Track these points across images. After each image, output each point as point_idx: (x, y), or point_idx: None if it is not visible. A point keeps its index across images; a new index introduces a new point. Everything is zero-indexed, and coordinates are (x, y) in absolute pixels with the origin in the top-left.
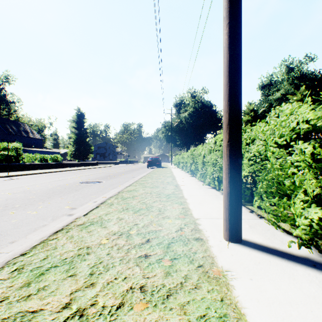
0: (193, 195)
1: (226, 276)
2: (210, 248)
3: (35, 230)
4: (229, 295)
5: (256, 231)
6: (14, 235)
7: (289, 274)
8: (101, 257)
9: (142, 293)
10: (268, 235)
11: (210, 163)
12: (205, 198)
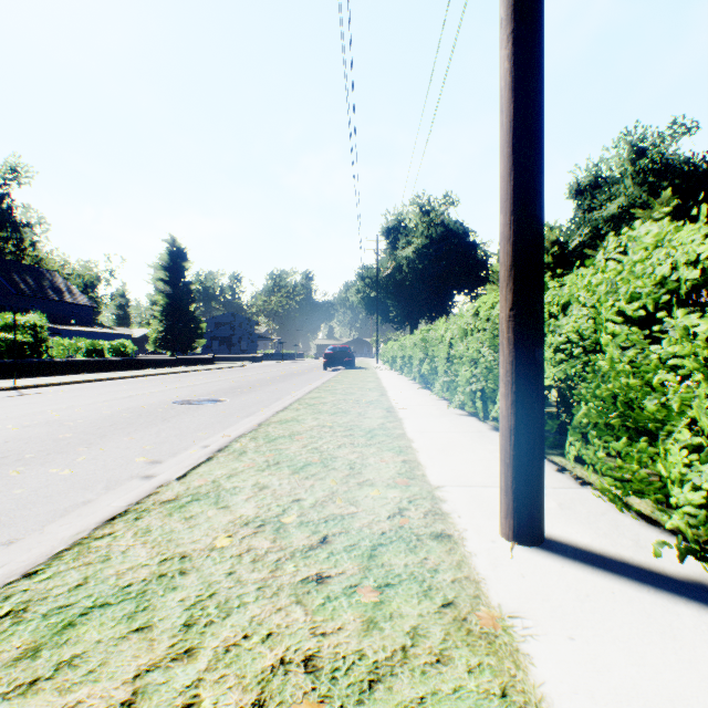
0: (428, 431)
1: (510, 632)
2: (470, 559)
3: (66, 513)
4: (521, 681)
5: (575, 516)
6: (15, 526)
7: (661, 626)
8: (214, 581)
9: (309, 674)
10: (603, 526)
11: (464, 360)
12: (454, 438)
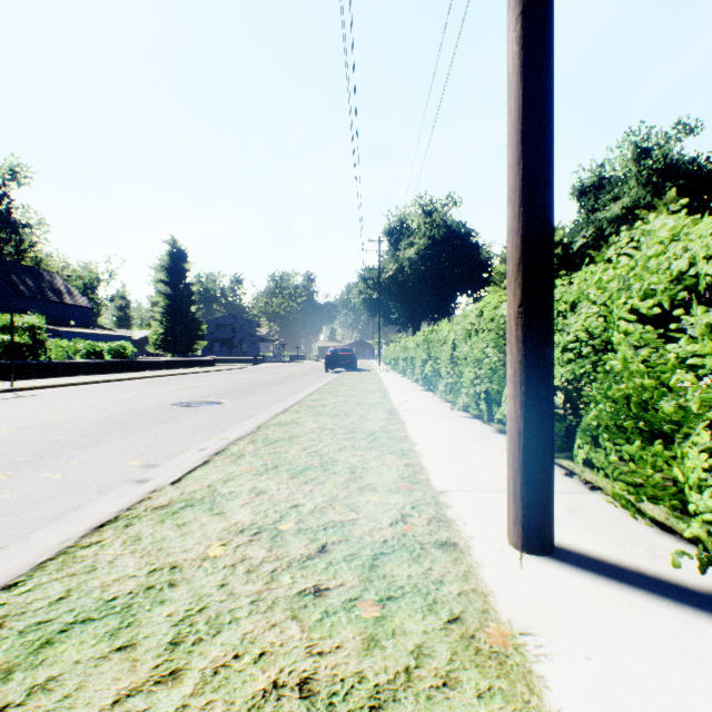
0: (431, 434)
1: (522, 651)
2: (477, 570)
3: (55, 519)
4: (536, 708)
5: (586, 523)
6: (0, 533)
7: (684, 645)
8: (205, 594)
9: (304, 700)
10: (616, 533)
11: (468, 361)
12: (458, 441)
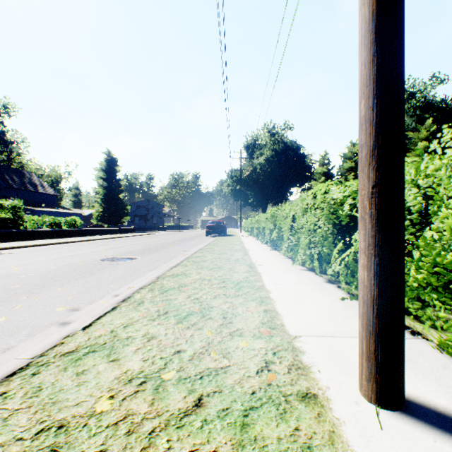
0: (280, 283)
1: None
2: (340, 430)
3: None
4: None
5: (420, 370)
6: None
7: None
8: None
9: None
10: (451, 383)
11: (305, 231)
12: (301, 289)
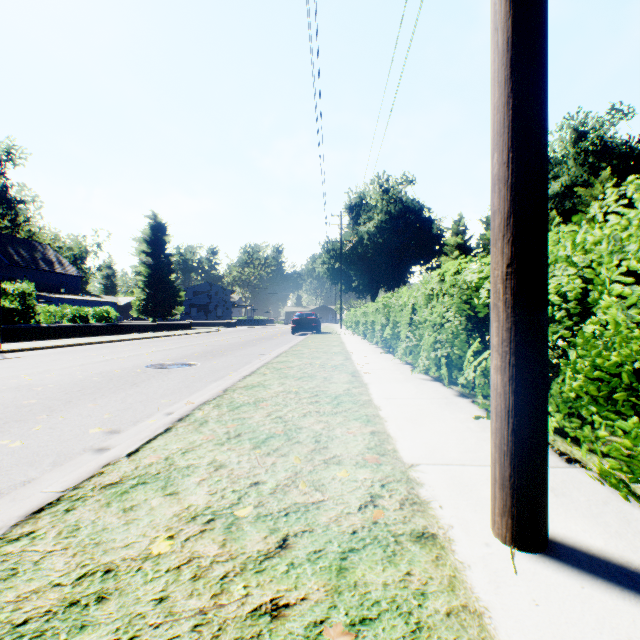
0: (394, 397)
1: None
2: (464, 575)
3: None
4: None
5: (574, 506)
6: None
7: None
8: (137, 614)
9: None
10: (612, 521)
11: (428, 325)
12: (422, 405)
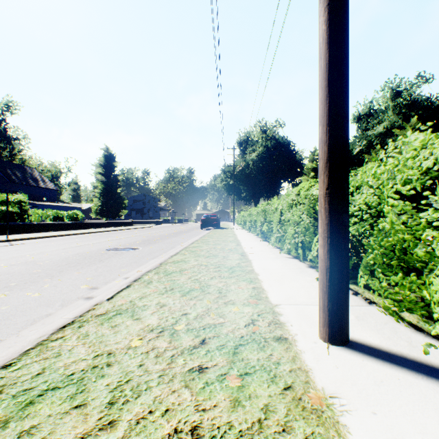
0: (268, 268)
1: (332, 408)
2: (301, 355)
3: (34, 322)
4: None
5: (367, 325)
6: (0, 331)
7: (434, 404)
8: (130, 371)
9: None
10: (387, 332)
11: (290, 223)
12: (285, 273)
